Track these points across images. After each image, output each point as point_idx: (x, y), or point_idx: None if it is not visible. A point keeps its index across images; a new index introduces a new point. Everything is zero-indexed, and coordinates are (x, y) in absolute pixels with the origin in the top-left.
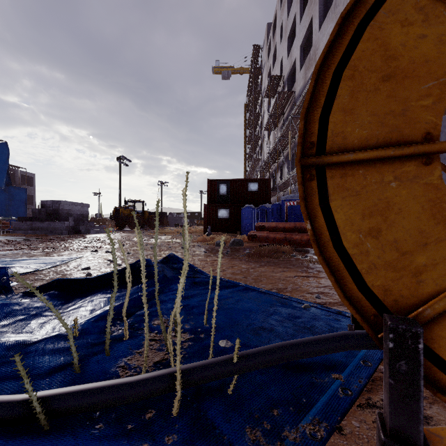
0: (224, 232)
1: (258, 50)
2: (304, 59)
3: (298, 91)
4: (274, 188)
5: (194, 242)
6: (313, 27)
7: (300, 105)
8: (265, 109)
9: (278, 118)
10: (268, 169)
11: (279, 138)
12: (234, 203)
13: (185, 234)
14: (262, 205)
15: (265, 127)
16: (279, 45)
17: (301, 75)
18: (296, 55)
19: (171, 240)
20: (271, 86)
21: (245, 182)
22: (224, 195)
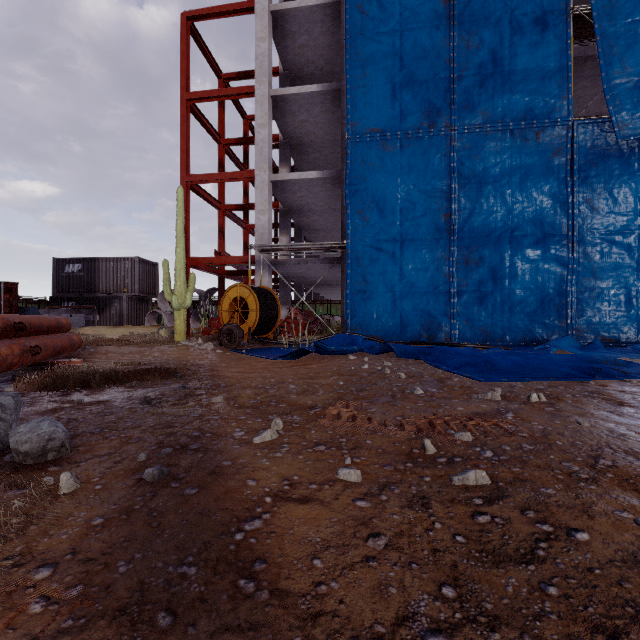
0: None
1: None
2: None
3: None
4: None
5: None
6: None
7: None
8: None
9: None
10: None
11: None
12: None
13: None
14: None
15: None
16: None
17: None
18: None
19: None
20: None
21: None
22: None
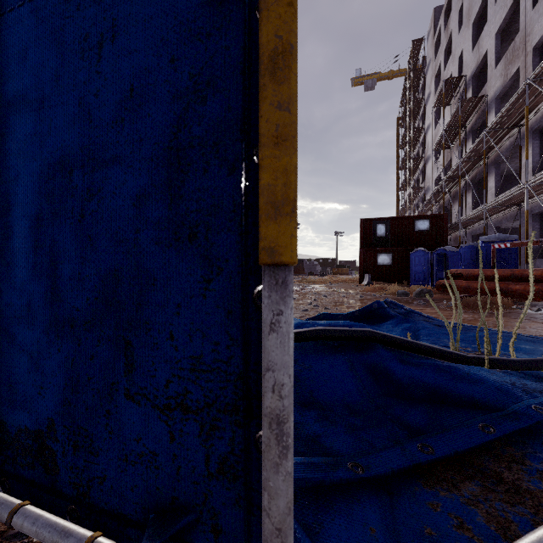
0: (384, 282)
1: (419, 45)
2: (501, 48)
3: (492, 94)
4: (454, 225)
5: (361, 292)
6: (520, 5)
7: (503, 115)
8: (430, 122)
9: (456, 133)
10: (437, 200)
11: (462, 160)
12: (395, 247)
13: (335, 284)
14: (440, 249)
15: (435, 147)
16: (457, 35)
17: (497, 72)
18: (488, 46)
19: (337, 289)
20: (445, 91)
21: (411, 220)
22: (382, 237)
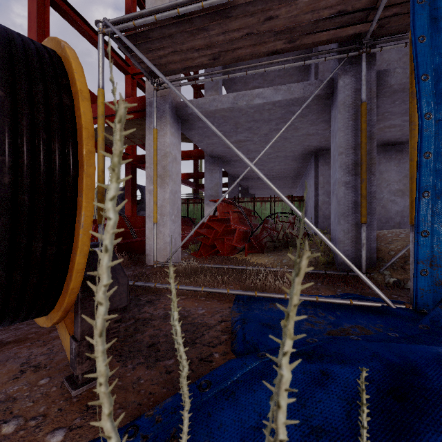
0: None
1: None
2: None
3: None
4: None
5: None
6: None
7: None
8: None
9: None
10: None
11: None
12: None
13: None
14: None
15: None
16: None
17: None
18: None
19: None
20: None
21: None
22: None
